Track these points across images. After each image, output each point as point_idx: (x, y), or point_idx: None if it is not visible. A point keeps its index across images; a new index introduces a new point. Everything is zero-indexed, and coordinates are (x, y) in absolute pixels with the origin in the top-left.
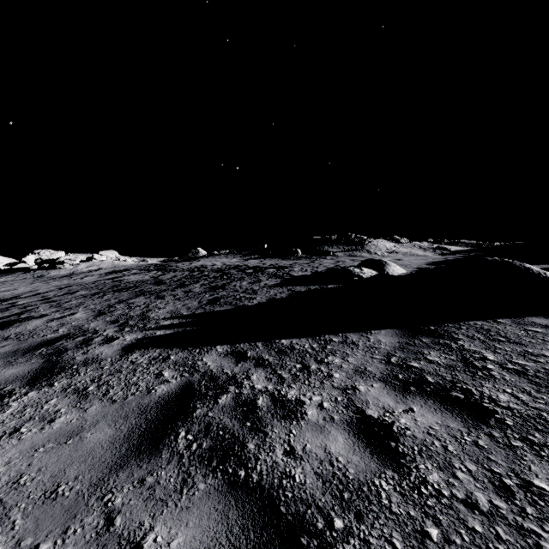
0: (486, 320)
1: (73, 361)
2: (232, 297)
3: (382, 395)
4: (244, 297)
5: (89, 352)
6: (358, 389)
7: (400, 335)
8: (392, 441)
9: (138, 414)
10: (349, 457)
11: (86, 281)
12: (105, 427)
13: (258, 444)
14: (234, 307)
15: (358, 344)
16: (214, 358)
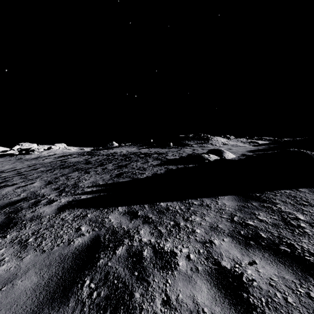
0: (292, 189)
1: (24, 218)
2: (131, 172)
3: (231, 248)
4: (138, 172)
5: (36, 210)
6: (214, 242)
7: (237, 200)
8: (244, 292)
9: (58, 263)
10: (212, 308)
11: (45, 162)
12: (33, 275)
13: (142, 294)
14: (131, 179)
15: (211, 206)
16: (116, 216)
